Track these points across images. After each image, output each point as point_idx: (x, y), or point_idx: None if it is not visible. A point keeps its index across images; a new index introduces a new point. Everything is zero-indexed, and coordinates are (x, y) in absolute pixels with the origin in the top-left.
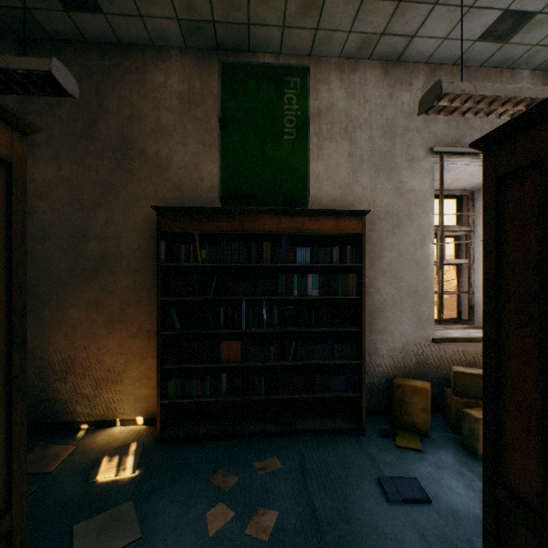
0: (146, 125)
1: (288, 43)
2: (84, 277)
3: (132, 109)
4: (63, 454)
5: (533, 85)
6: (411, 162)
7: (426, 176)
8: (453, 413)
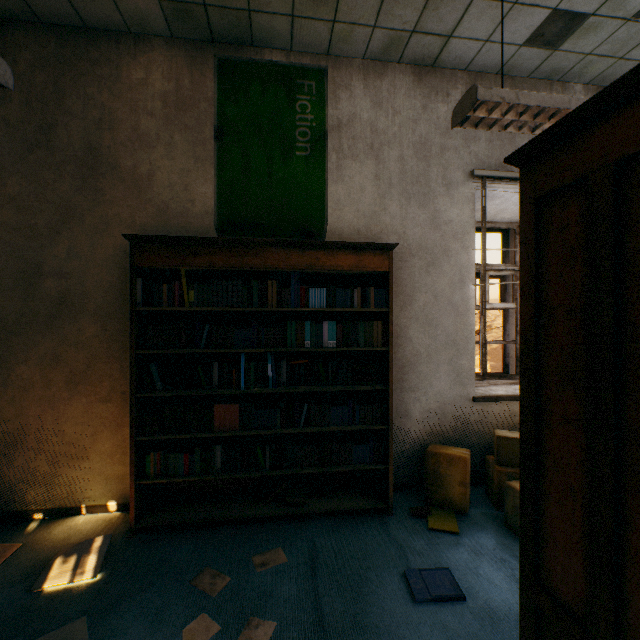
0: (121, 132)
1: (300, 37)
2: (38, 325)
3: (102, 111)
4: (3, 555)
5: None
6: (448, 187)
7: (466, 205)
8: (495, 486)
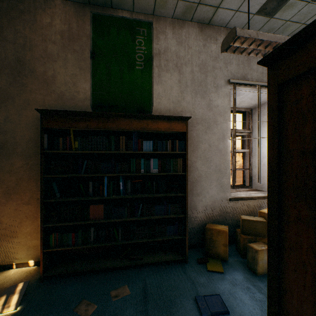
0: (36, 52)
1: (138, 4)
2: None
3: (25, 39)
4: None
5: None
6: (216, 88)
7: (226, 97)
8: (241, 246)
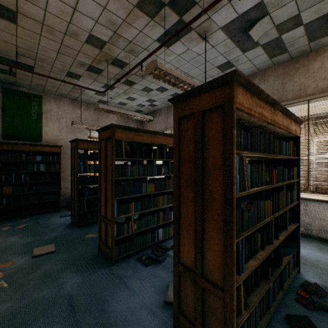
0: None
1: (33, 88)
2: None
3: None
4: None
5: None
6: (80, 131)
7: (86, 135)
8: None
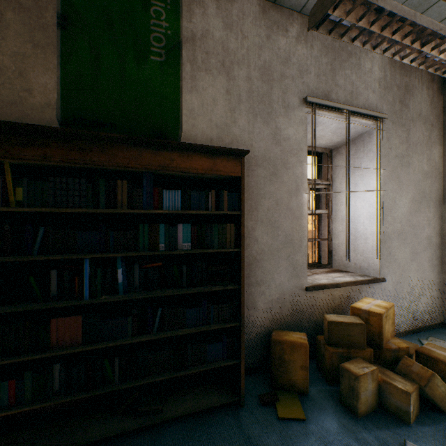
0: None
1: None
2: None
3: None
4: None
5: (381, 57)
6: (287, 109)
7: (300, 126)
8: (328, 365)
